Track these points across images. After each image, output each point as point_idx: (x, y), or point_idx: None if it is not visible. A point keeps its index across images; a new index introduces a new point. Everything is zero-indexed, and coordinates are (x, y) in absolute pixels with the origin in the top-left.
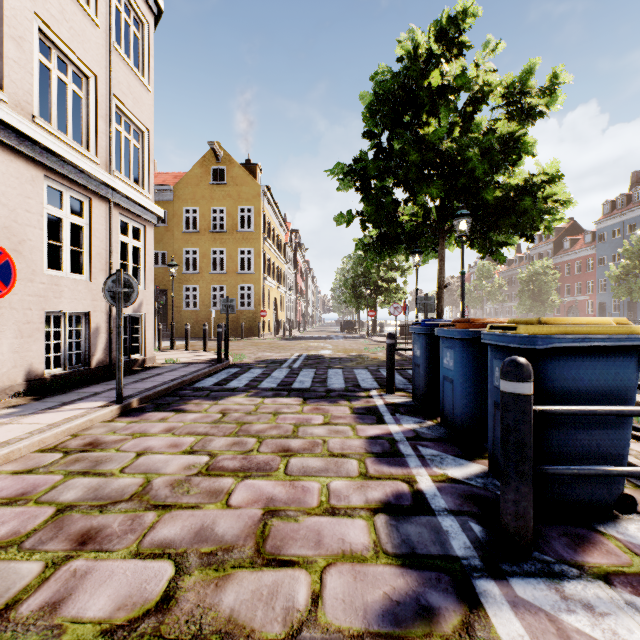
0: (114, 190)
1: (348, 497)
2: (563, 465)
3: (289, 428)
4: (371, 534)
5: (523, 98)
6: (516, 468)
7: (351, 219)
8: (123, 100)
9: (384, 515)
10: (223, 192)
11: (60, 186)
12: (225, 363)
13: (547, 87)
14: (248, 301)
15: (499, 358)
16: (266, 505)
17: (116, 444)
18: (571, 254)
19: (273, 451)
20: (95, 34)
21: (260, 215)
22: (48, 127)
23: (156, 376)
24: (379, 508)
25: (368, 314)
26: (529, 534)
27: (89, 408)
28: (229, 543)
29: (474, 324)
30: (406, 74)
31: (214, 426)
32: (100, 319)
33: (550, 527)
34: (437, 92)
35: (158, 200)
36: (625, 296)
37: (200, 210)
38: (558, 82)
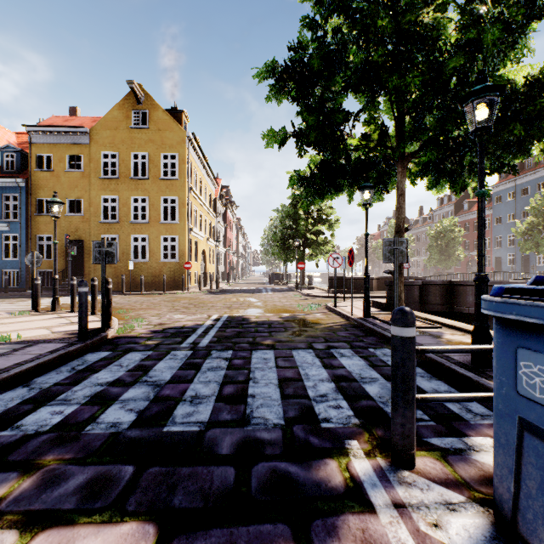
0: None
1: None
2: None
3: None
4: None
5: None
6: None
7: (284, 139)
8: None
9: None
10: (145, 137)
11: None
12: (91, 341)
13: None
14: (172, 252)
15: None
16: None
17: None
18: (470, 214)
19: None
20: None
21: (185, 162)
22: None
23: None
24: None
25: (297, 266)
26: None
27: None
28: None
29: None
30: None
31: None
32: None
33: None
34: None
35: (73, 143)
36: (532, 250)
37: (120, 155)
38: None
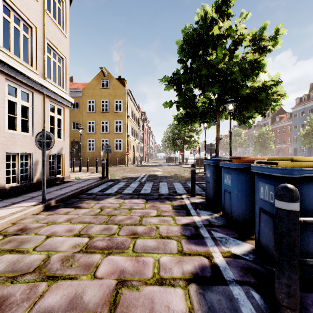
0: (46, 88)
1: (171, 269)
2: (310, 252)
3: (137, 218)
4: (187, 302)
5: (260, 42)
6: (288, 262)
7: (171, 105)
8: (52, 41)
9: (195, 285)
10: (107, 92)
11: (15, 85)
12: (106, 179)
13: (273, 36)
14: (120, 147)
15: (263, 181)
16: (119, 276)
17: (36, 229)
18: (280, 124)
19: (127, 234)
20: (35, 5)
21: (126, 104)
22: (8, 52)
23: (68, 186)
24: (191, 279)
25: (180, 153)
26: (297, 308)
27: (26, 206)
28: (91, 310)
29: (243, 160)
30: (200, 28)
31: (95, 217)
32: (38, 156)
33: (304, 295)
34: (216, 38)
35: (74, 96)
36: (308, 144)
37: (95, 101)
38: (279, 33)
